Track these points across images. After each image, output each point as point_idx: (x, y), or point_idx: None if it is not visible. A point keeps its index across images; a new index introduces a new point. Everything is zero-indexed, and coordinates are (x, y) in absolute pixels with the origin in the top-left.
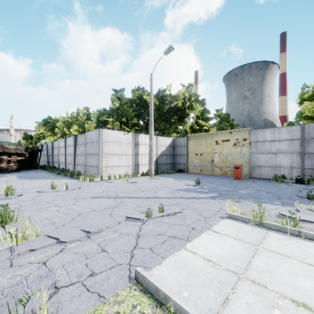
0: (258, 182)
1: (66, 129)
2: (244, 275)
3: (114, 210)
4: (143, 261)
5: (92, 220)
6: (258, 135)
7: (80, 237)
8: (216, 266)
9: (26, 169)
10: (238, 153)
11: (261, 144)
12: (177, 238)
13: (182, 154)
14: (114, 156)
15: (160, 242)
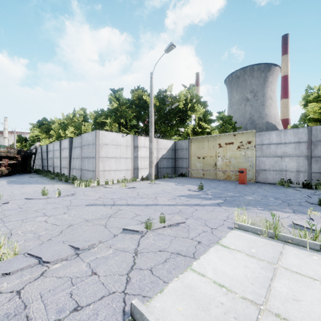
0: (264, 187)
1: (62, 131)
2: (265, 306)
3: (109, 220)
4: (141, 287)
5: (84, 232)
6: (263, 137)
7: (67, 255)
8: (230, 294)
9: (18, 173)
10: (242, 157)
11: (266, 147)
12: (182, 255)
13: (183, 157)
14: (112, 159)
15: (162, 261)
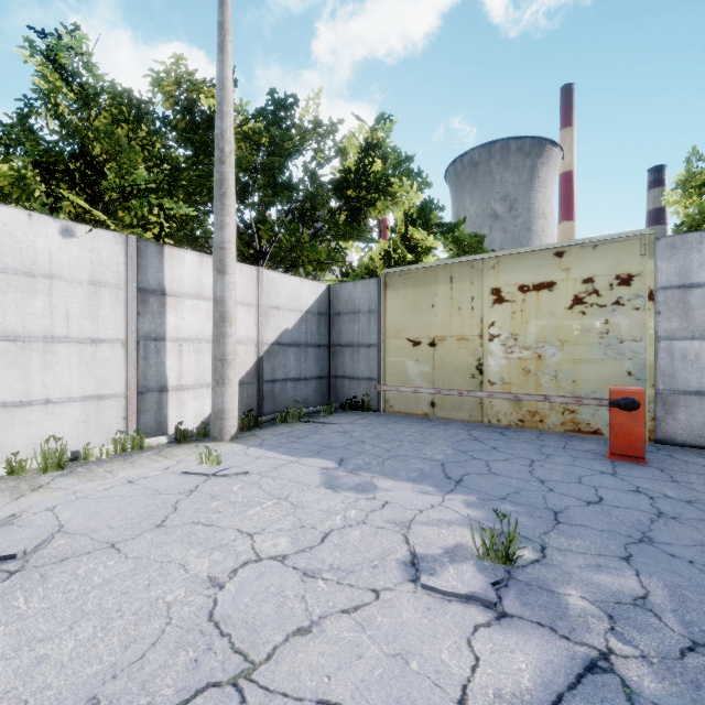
0: None
1: None
2: None
3: None
4: None
5: None
6: (694, 256)
7: None
8: None
9: None
10: (592, 338)
11: None
12: None
13: (359, 342)
14: None
15: None
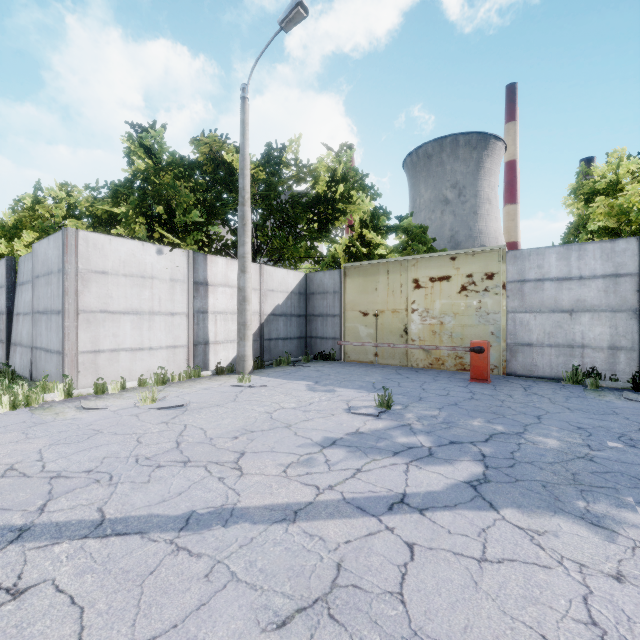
0: (540, 390)
1: (7, 242)
2: None
3: None
4: None
5: None
6: (526, 263)
7: None
8: None
9: None
10: (472, 312)
11: (532, 288)
12: None
13: (327, 313)
14: (124, 318)
15: None
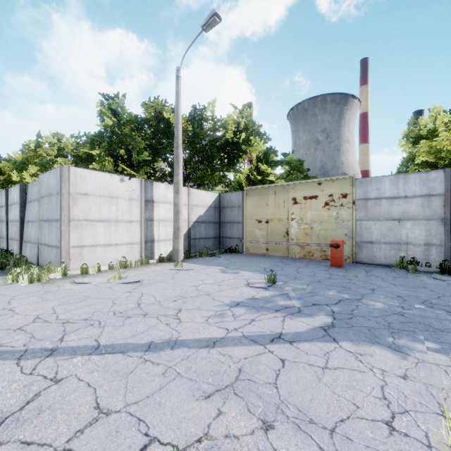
0: (377, 272)
1: (17, 173)
2: None
3: None
4: None
5: None
6: (369, 187)
7: None
8: None
9: None
10: (332, 220)
11: (373, 203)
12: None
13: (234, 221)
14: (99, 224)
15: None
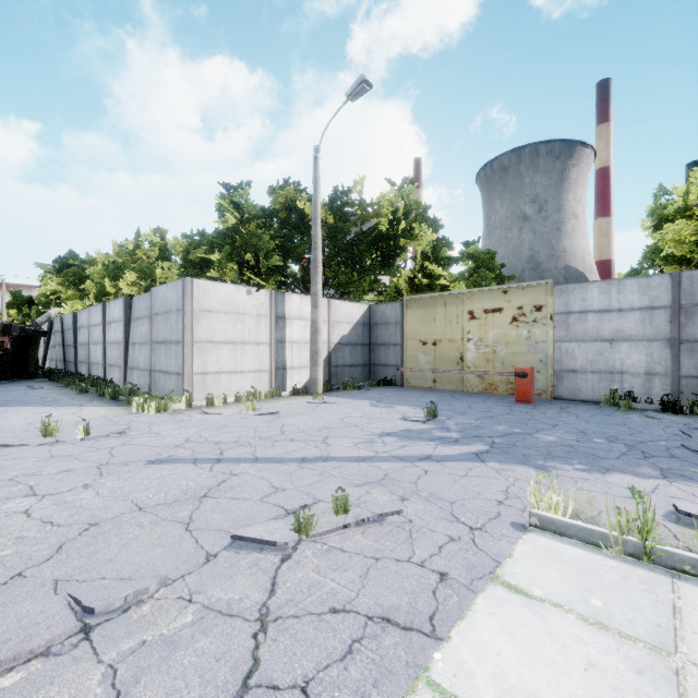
0: (574, 409)
1: (110, 281)
2: None
3: (201, 507)
4: None
5: (123, 547)
6: (571, 297)
7: (51, 639)
8: None
9: (6, 378)
10: (522, 341)
11: (577, 319)
12: (398, 627)
13: (389, 342)
14: (223, 347)
15: (339, 651)
